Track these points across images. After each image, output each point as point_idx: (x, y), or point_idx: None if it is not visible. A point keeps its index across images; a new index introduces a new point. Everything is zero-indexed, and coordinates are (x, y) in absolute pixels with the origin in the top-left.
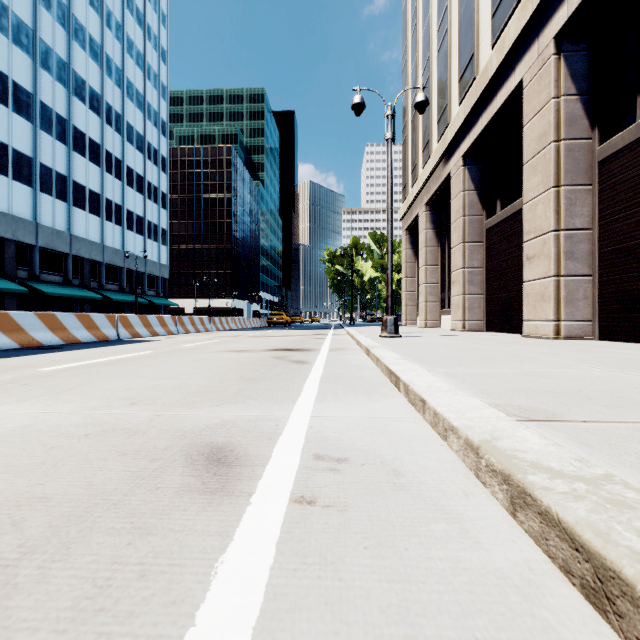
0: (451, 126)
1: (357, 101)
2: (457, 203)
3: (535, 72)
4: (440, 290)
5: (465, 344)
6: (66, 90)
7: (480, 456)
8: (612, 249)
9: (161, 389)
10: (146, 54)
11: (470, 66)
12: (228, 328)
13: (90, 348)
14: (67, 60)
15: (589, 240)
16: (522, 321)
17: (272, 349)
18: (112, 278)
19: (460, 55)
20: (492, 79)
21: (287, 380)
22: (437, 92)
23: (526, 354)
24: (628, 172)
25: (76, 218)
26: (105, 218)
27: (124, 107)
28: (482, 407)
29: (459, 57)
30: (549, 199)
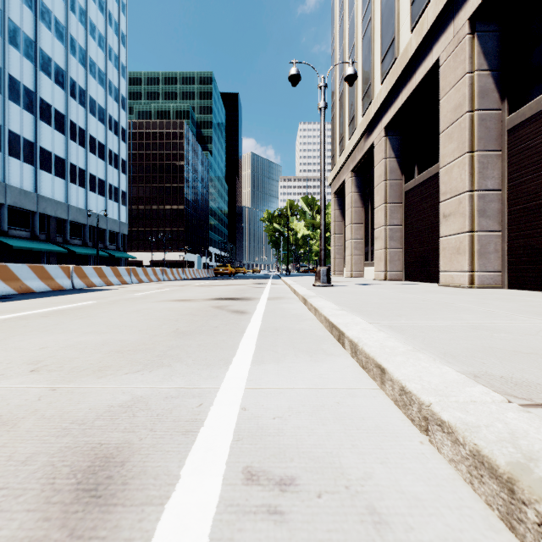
0: (374, 102)
1: (293, 73)
2: (379, 169)
3: (451, 50)
4: (364, 245)
5: (393, 293)
6: (33, 65)
7: (520, 499)
8: (520, 207)
9: (80, 348)
10: (107, 37)
11: (391, 49)
12: (179, 278)
13: (38, 298)
14: (34, 39)
15: (499, 200)
16: (437, 272)
17: (214, 298)
18: (76, 234)
19: (382, 39)
20: (411, 59)
21: (223, 334)
22: (362, 73)
23: (455, 303)
24: (535, 138)
25: (42, 180)
26: (70, 180)
27: (87, 83)
28: (463, 382)
29: (381, 41)
30: (464, 163)
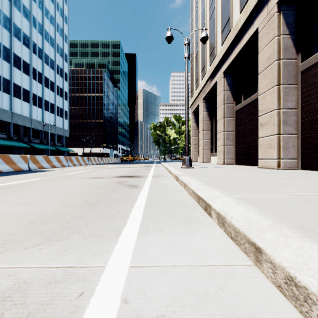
0: (217, 56)
1: (169, 35)
2: (220, 97)
3: (265, 23)
4: (210, 143)
5: (232, 172)
6: (9, 33)
7: None
8: (309, 119)
9: (3, 218)
10: (56, 17)
11: (228, 24)
12: (99, 163)
13: (2, 176)
14: (10, 17)
15: (295, 115)
16: (256, 159)
17: (118, 176)
18: (36, 136)
19: (222, 19)
20: (240, 29)
21: (119, 204)
22: (209, 40)
23: (276, 180)
24: None
25: (15, 103)
26: (32, 104)
27: (43, 45)
28: None
29: (221, 20)
30: (274, 92)
